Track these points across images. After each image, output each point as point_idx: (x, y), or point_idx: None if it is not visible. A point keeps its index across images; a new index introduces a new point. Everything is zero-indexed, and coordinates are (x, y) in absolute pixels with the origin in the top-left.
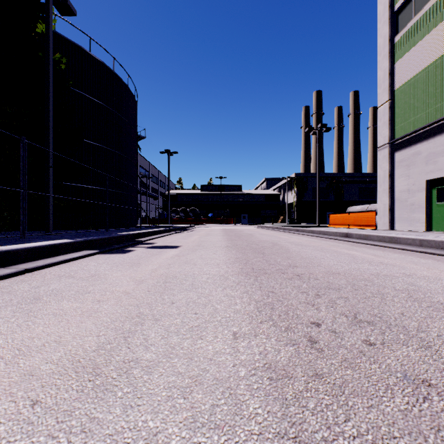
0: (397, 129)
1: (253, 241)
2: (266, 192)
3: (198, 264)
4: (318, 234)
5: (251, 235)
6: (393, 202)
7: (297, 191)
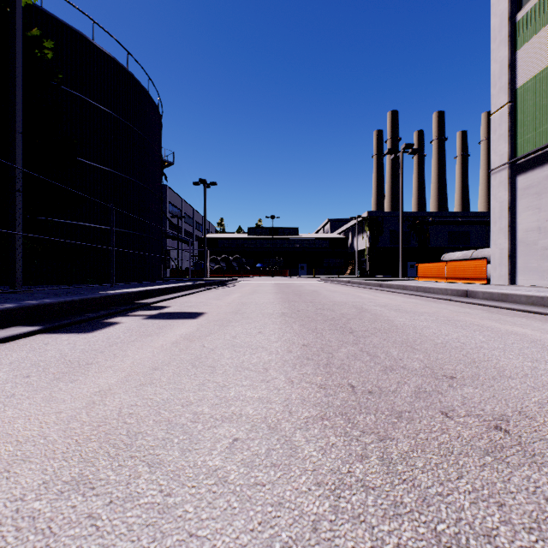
0: (521, 143)
1: (323, 302)
2: (329, 236)
3: (219, 369)
4: (415, 292)
5: (316, 293)
6: (513, 245)
7: (370, 234)
